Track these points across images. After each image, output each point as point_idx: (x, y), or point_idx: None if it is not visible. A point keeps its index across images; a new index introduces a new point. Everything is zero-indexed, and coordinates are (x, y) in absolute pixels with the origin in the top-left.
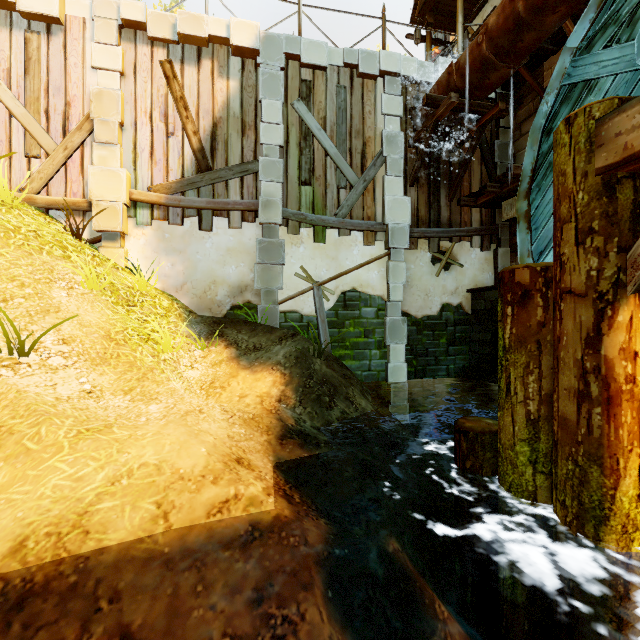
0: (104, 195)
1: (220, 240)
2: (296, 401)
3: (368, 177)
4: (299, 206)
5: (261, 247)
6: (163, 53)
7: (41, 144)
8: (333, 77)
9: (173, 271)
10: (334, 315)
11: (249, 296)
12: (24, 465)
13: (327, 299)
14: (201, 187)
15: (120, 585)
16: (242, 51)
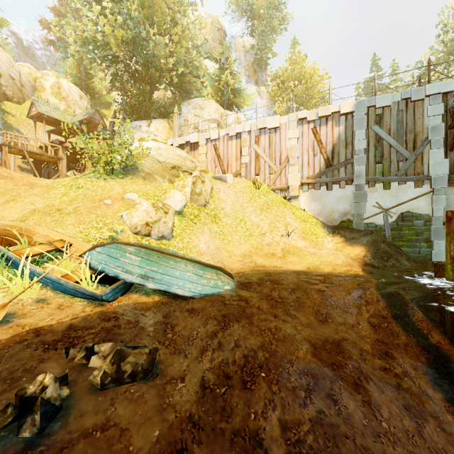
0: (293, 183)
1: (335, 194)
2: (371, 257)
3: (417, 152)
4: (374, 174)
5: (355, 195)
6: (312, 125)
7: (273, 169)
8: (394, 107)
9: (316, 208)
10: (395, 224)
11: (349, 217)
12: (301, 258)
13: (391, 217)
14: (327, 173)
15: (329, 277)
16: (346, 113)
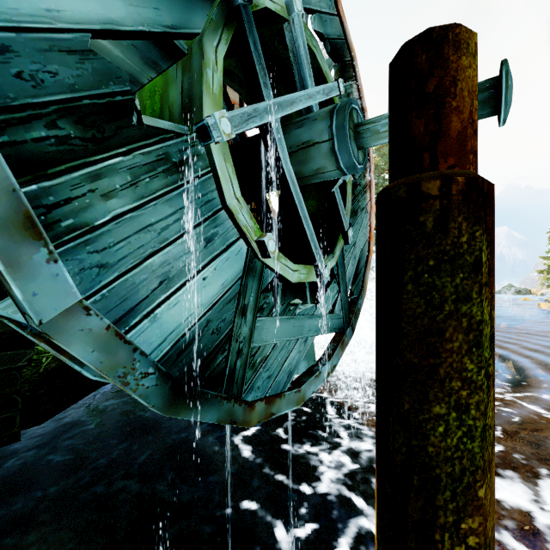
0: None
1: None
2: None
3: None
4: None
5: None
6: None
7: None
8: None
9: None
10: None
11: None
12: None
13: None
14: None
15: None
16: None
